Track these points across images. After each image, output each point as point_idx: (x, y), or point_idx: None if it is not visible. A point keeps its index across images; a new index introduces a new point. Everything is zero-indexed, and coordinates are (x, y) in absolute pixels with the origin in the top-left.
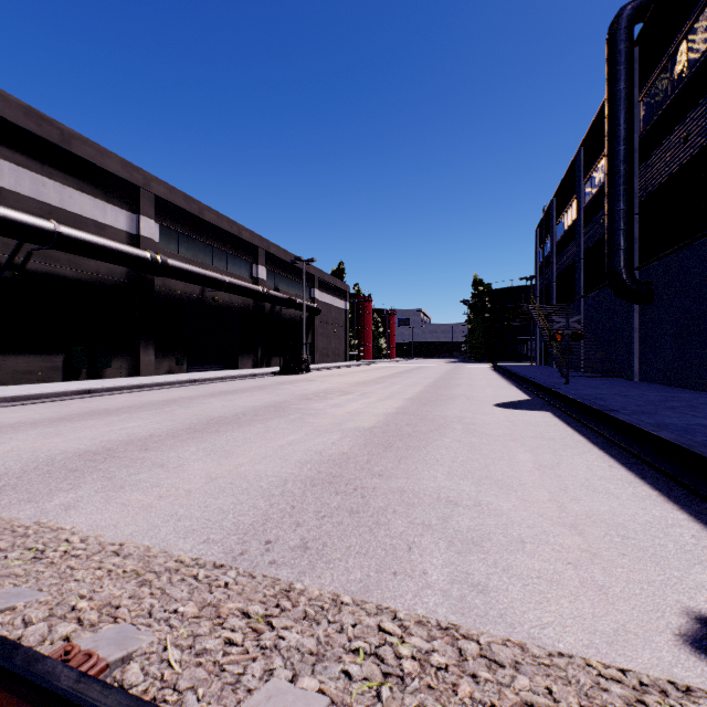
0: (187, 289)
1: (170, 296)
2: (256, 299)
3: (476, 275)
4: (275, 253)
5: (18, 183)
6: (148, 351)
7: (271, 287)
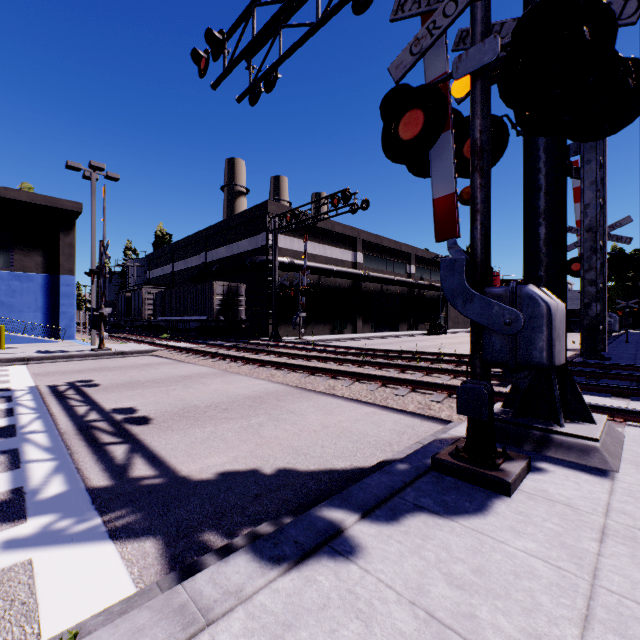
0: (374, 286)
1: (367, 291)
2: (410, 288)
3: (615, 245)
4: (420, 255)
5: (319, 251)
6: (359, 321)
7: (418, 278)
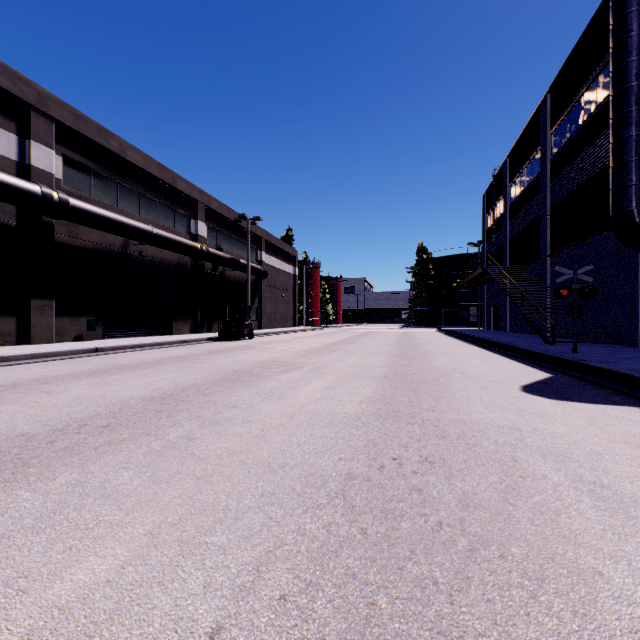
0: (103, 240)
1: (79, 246)
2: (194, 257)
3: (420, 243)
4: (217, 209)
5: None
6: (45, 313)
7: (212, 246)
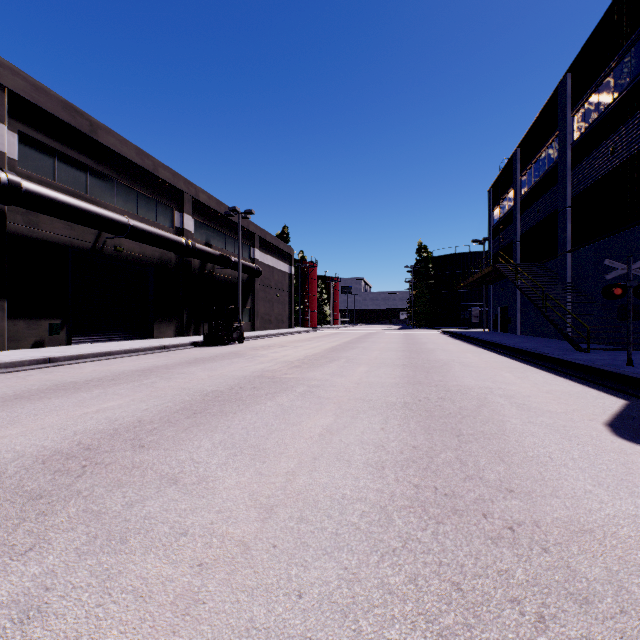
0: (70, 232)
1: (40, 238)
2: (178, 253)
3: (421, 242)
4: (206, 202)
5: None
6: None
7: (200, 242)
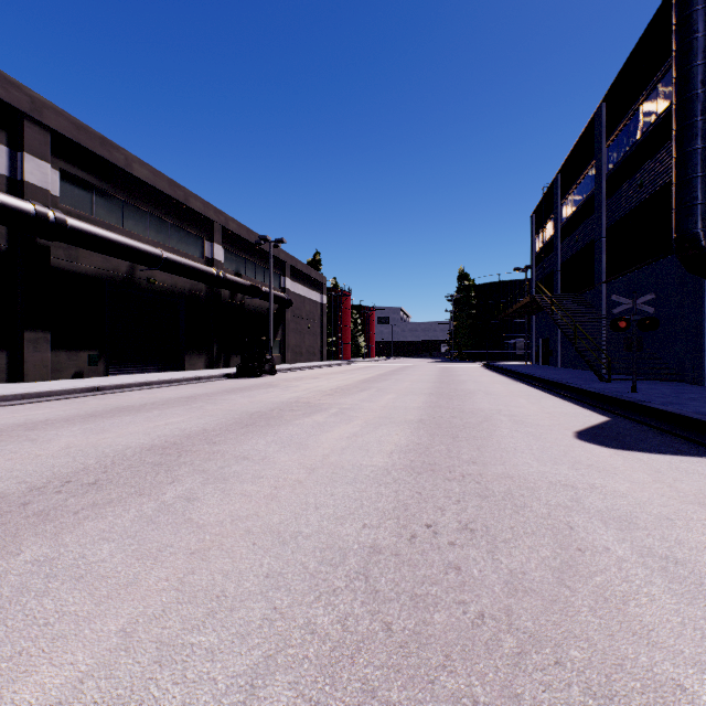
0: (107, 265)
1: (79, 272)
2: (209, 284)
3: (462, 269)
4: (236, 231)
5: None
6: (39, 347)
7: (230, 272)
